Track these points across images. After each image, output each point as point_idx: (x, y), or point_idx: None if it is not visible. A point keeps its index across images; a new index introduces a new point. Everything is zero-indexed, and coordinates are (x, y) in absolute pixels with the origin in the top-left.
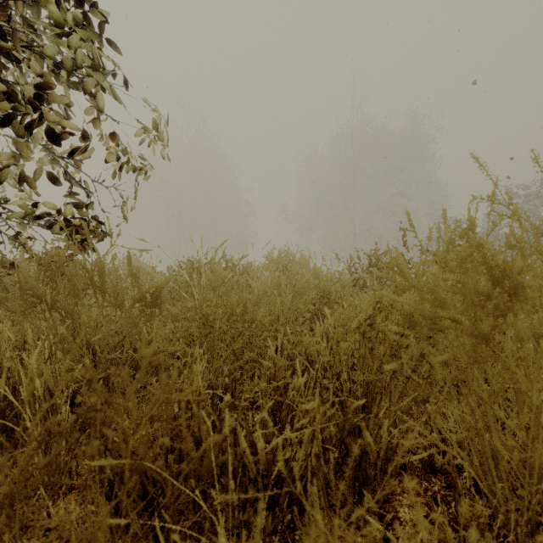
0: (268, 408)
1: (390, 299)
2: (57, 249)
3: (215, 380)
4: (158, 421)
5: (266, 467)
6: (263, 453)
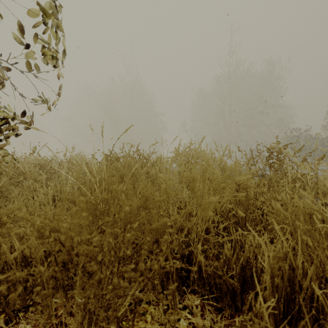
0: None
1: None
2: None
3: None
4: None
5: None
6: None
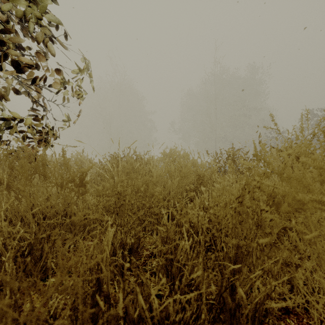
0: (162, 264)
1: (257, 183)
2: (12, 146)
3: (125, 238)
4: (63, 293)
5: (160, 322)
6: (157, 311)
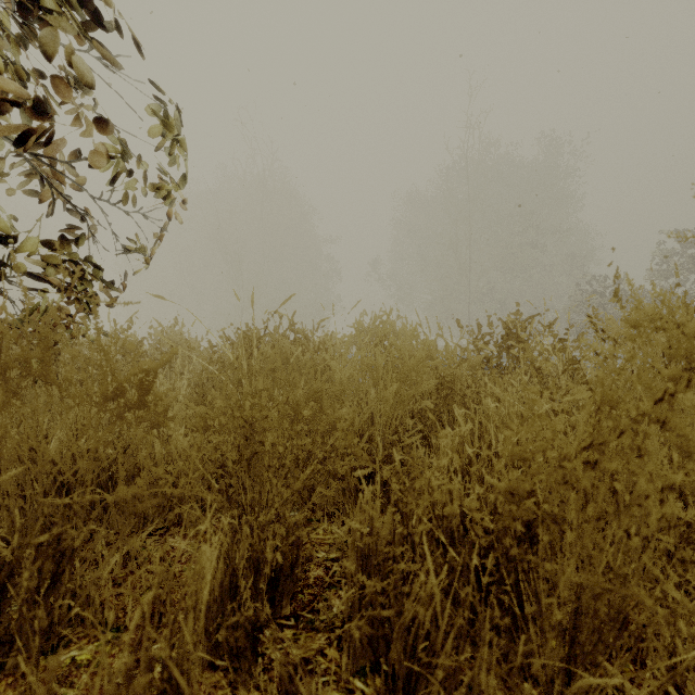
0: (359, 635)
1: (652, 409)
2: None
3: (262, 543)
4: None
5: None
6: None
